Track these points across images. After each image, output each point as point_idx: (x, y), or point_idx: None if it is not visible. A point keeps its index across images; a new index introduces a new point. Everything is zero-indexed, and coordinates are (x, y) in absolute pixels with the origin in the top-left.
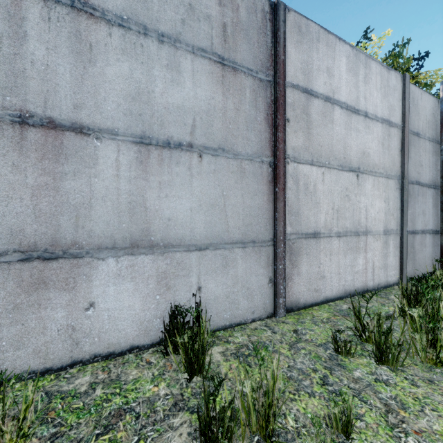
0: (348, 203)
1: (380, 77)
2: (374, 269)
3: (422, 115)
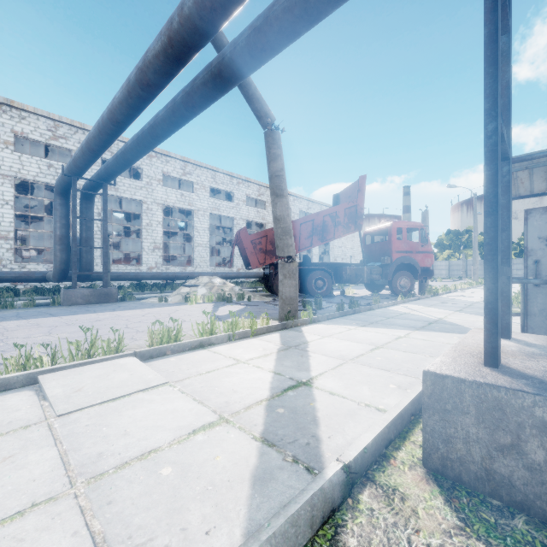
0: None
1: None
2: None
3: None
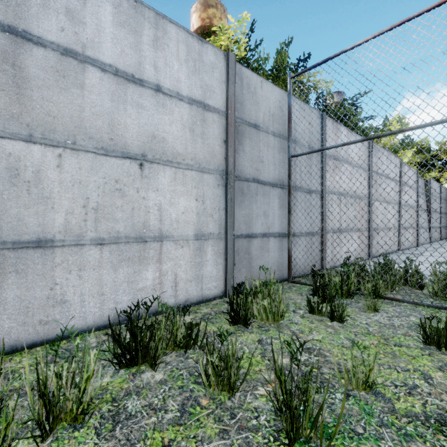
0: (121, 199)
1: (185, 47)
2: (177, 283)
3: (263, 106)
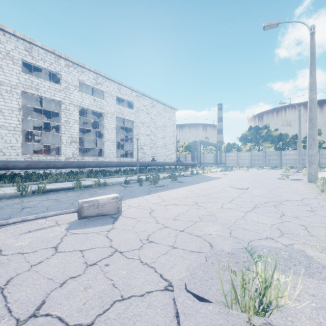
0: None
1: None
2: None
3: None
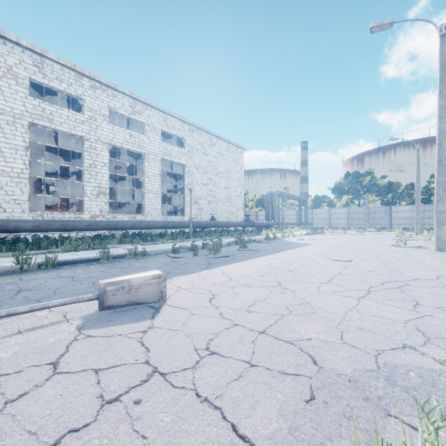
0: None
1: None
2: None
3: None
